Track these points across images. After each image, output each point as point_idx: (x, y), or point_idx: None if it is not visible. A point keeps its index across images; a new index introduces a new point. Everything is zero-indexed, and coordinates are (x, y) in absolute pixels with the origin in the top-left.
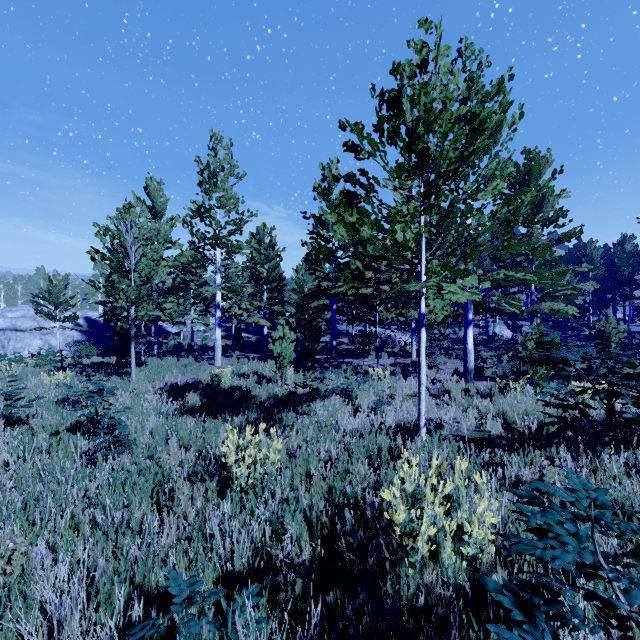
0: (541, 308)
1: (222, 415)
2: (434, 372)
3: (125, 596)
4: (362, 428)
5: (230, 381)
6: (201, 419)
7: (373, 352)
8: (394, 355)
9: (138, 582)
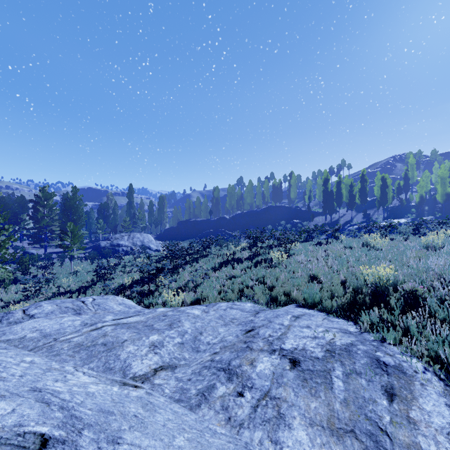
0: None
1: None
2: None
3: None
4: None
5: None
6: None
7: None
8: None
9: None
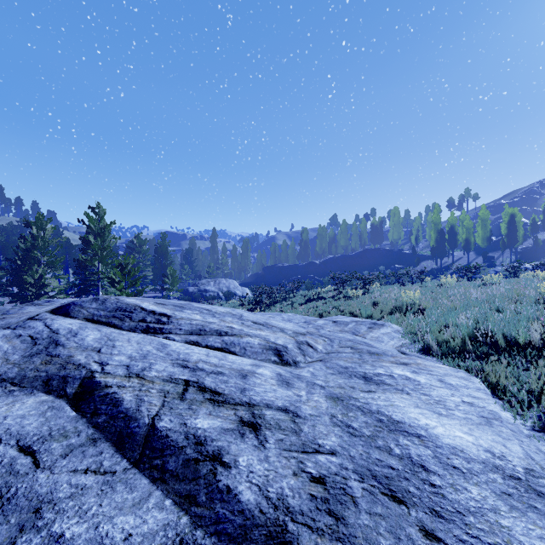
0: None
1: None
2: None
3: None
4: None
5: None
6: None
7: None
8: None
9: None
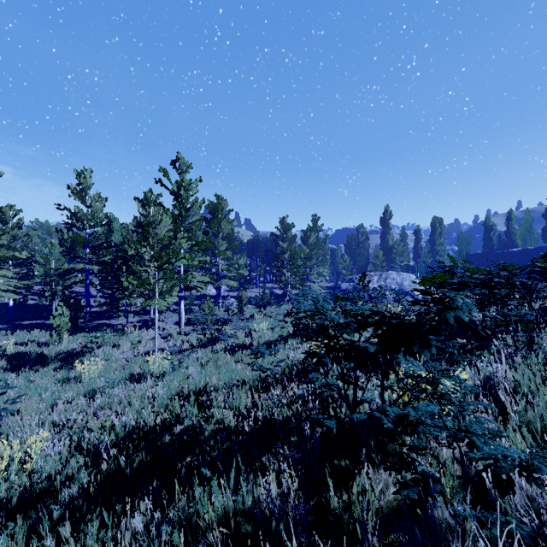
0: (222, 283)
1: (37, 367)
2: (165, 324)
3: (84, 393)
4: (127, 358)
5: (13, 349)
6: (32, 368)
7: (121, 313)
8: (137, 314)
9: (87, 389)
